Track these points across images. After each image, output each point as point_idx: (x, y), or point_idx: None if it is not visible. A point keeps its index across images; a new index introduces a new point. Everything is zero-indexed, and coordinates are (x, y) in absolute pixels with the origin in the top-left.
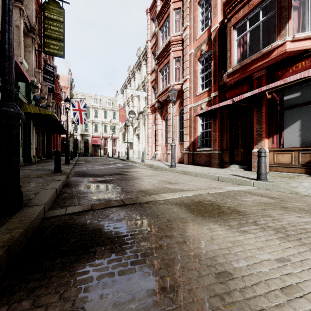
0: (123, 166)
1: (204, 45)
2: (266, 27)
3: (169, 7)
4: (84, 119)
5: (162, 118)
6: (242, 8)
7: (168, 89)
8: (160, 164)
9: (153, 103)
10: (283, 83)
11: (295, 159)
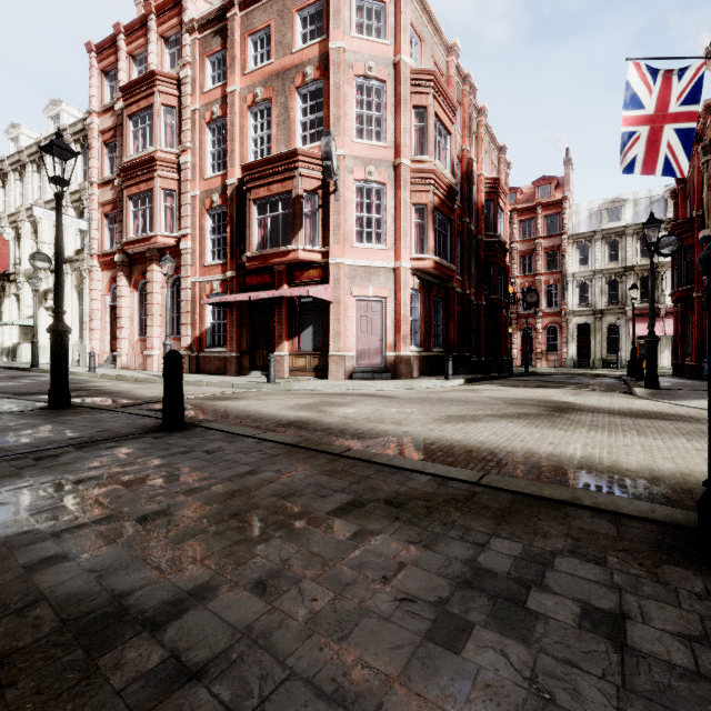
0: None
1: (216, 196)
2: (286, 221)
3: (153, 95)
4: None
5: (132, 286)
6: (262, 187)
7: (150, 239)
8: (136, 374)
9: (109, 250)
10: (290, 295)
11: (309, 363)
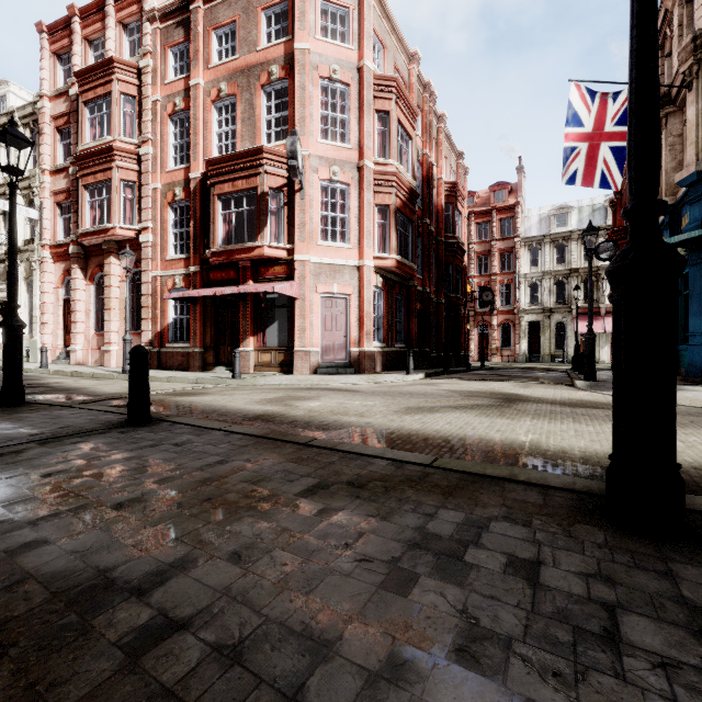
0: None
1: (179, 189)
2: (251, 217)
3: (111, 83)
4: None
5: (88, 279)
6: (227, 182)
7: (108, 231)
8: (92, 370)
9: (62, 241)
10: (255, 291)
11: (274, 358)
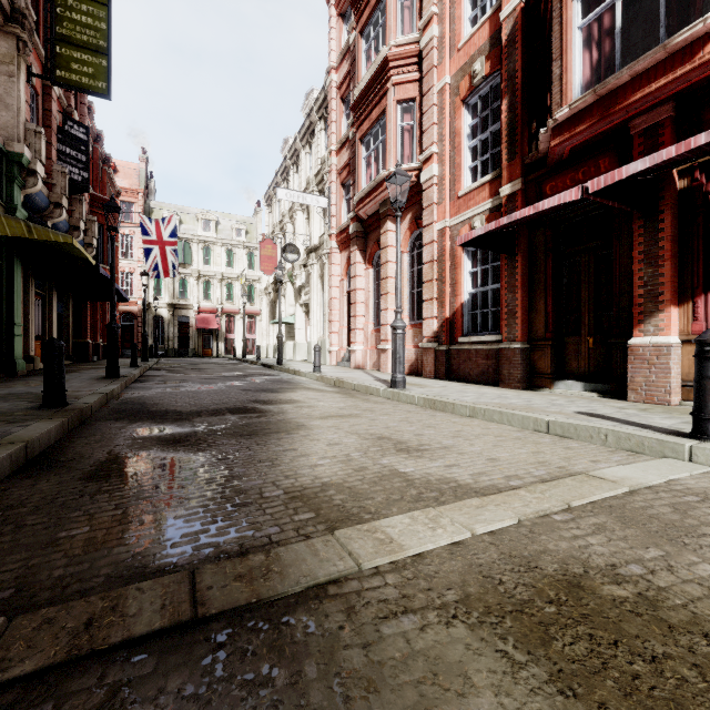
0: (264, 384)
1: (480, 61)
2: None
3: None
4: (173, 265)
5: (366, 262)
6: None
7: (382, 183)
8: (361, 377)
9: (344, 223)
10: None
11: None
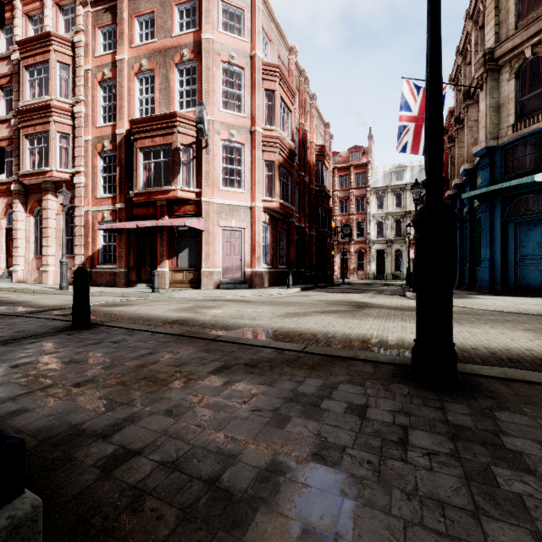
0: None
1: (107, 142)
2: (167, 166)
3: (49, 52)
4: None
5: (28, 212)
6: (147, 138)
7: (46, 173)
8: (33, 287)
9: (5, 180)
10: (170, 224)
11: (185, 277)
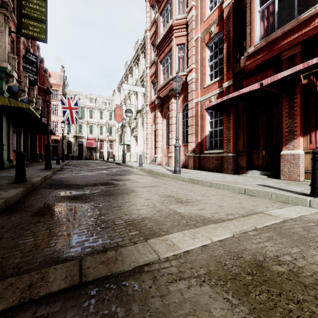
0: (116, 172)
1: (214, 27)
2: None
3: None
4: (76, 118)
5: (163, 117)
6: None
7: (170, 81)
8: (160, 168)
9: (153, 99)
10: None
11: None
